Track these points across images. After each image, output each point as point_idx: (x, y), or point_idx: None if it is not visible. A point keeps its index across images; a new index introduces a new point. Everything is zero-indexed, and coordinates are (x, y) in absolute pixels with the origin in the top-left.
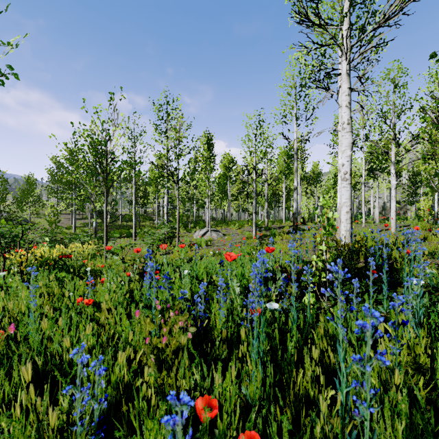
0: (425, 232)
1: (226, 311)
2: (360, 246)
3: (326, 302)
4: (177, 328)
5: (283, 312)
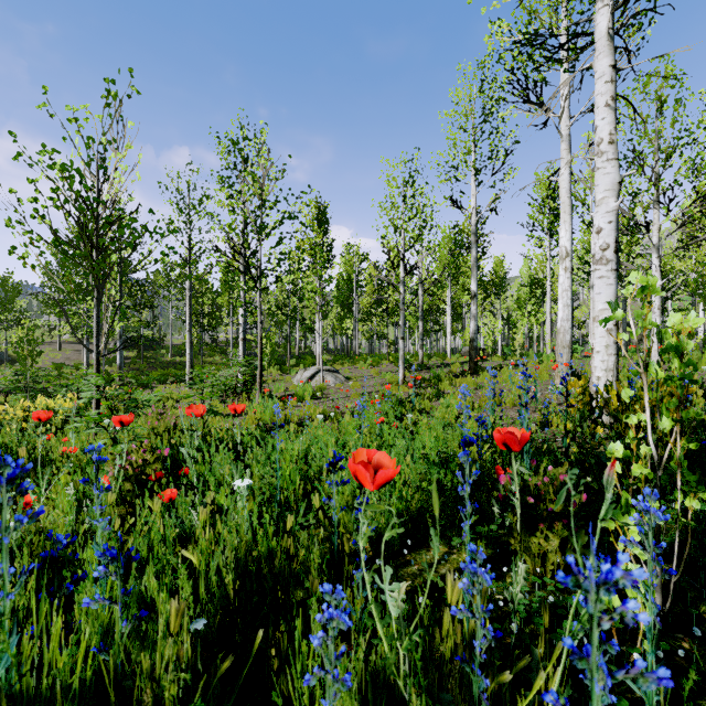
0: None
1: None
2: None
3: (660, 587)
4: None
5: None
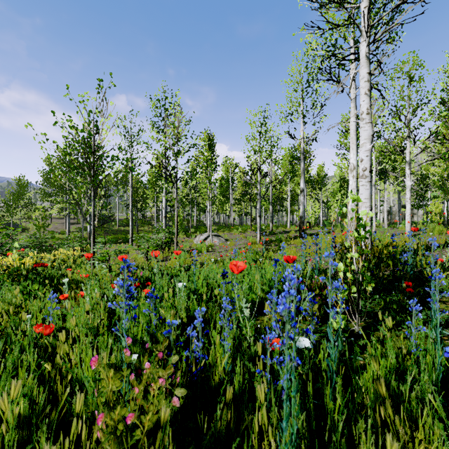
0: (443, 237)
1: (232, 342)
2: (389, 253)
3: (357, 323)
4: (155, 389)
5: (315, 349)
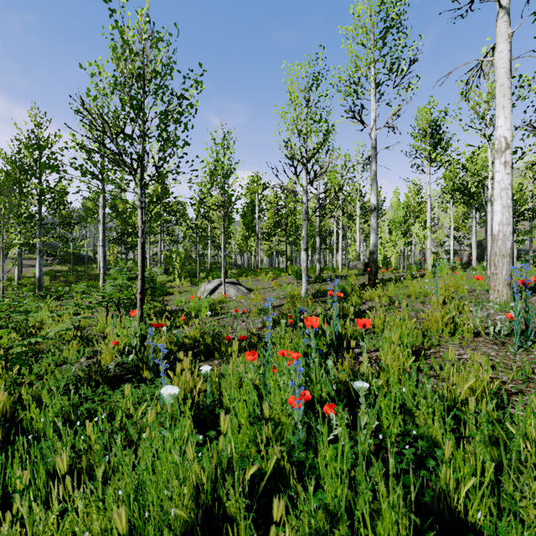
0: None
1: None
2: None
3: None
4: None
5: None
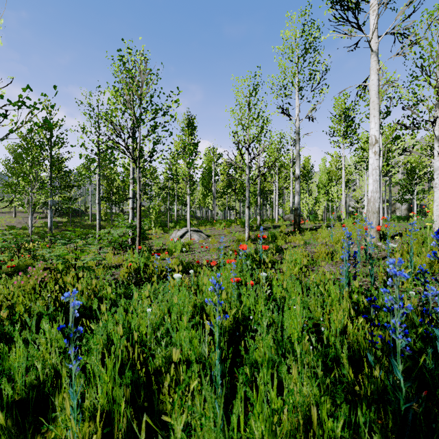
0: None
1: None
2: None
3: None
4: None
5: None
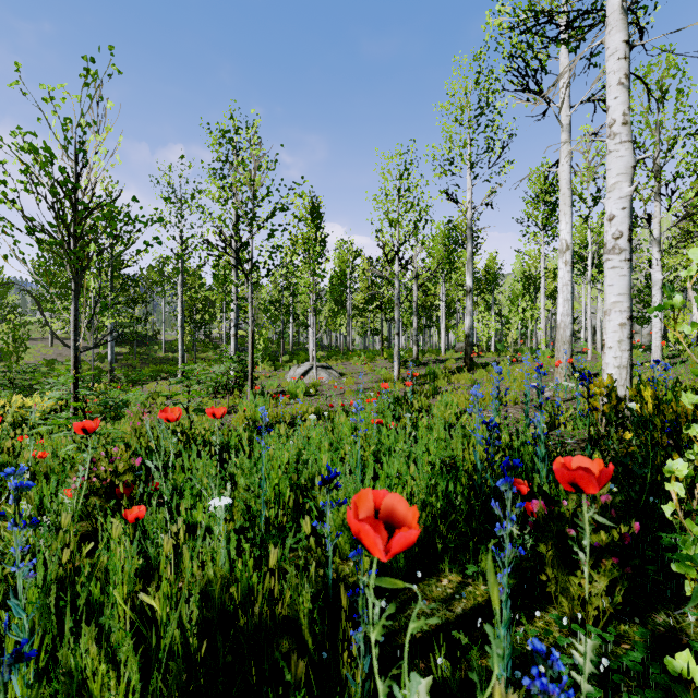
0: None
1: None
2: None
3: None
4: None
5: None
